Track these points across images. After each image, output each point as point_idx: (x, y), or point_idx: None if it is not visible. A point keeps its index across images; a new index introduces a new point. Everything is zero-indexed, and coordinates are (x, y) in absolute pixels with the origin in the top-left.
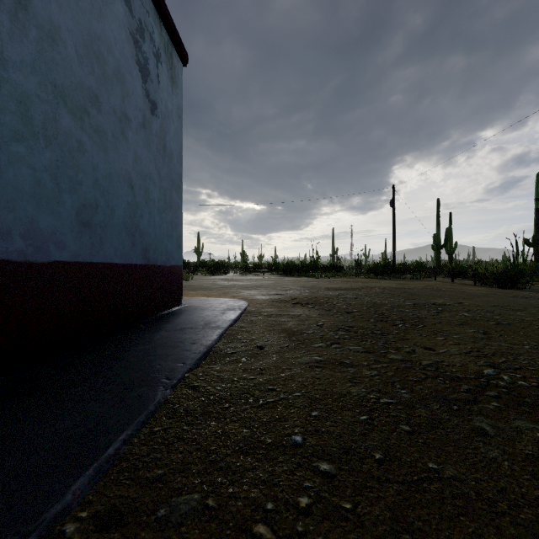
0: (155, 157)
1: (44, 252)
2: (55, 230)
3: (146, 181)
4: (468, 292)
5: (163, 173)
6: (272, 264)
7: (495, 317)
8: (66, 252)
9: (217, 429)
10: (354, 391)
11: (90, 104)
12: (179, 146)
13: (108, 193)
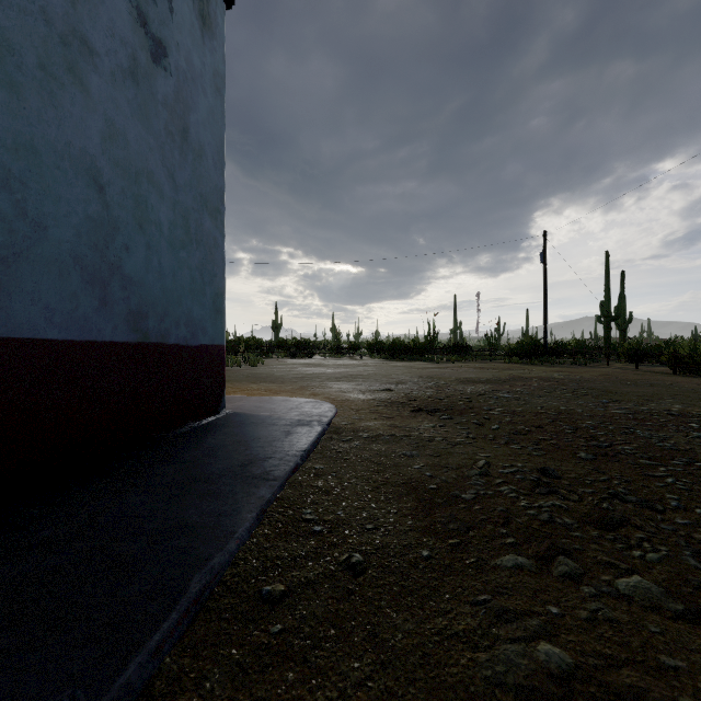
0: (162, 145)
1: None
2: None
3: (138, 184)
4: (683, 387)
5: (182, 178)
6: (373, 344)
7: None
8: None
9: None
10: None
11: None
12: (218, 140)
13: (23, 185)
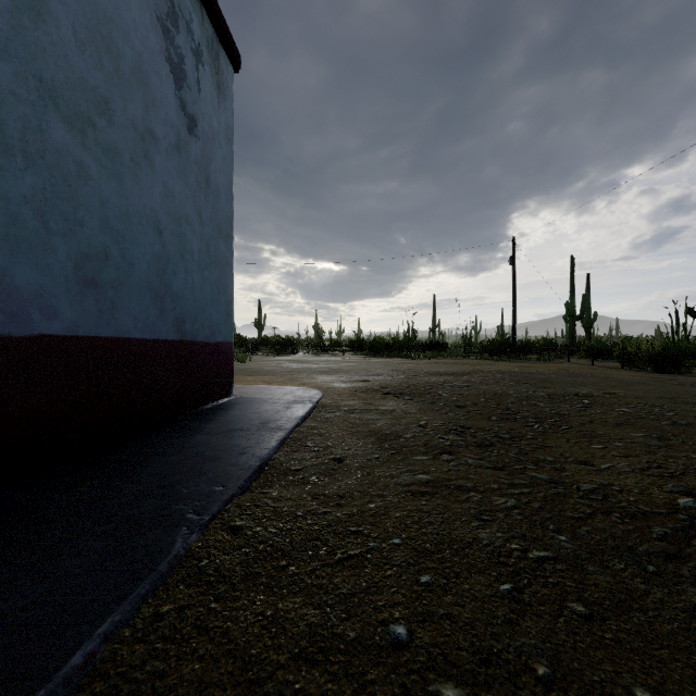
0: (194, 193)
1: (22, 321)
2: (40, 289)
3: (180, 225)
4: (617, 378)
5: (206, 215)
6: (355, 341)
7: (667, 413)
8: (59, 321)
9: (265, 611)
10: (485, 536)
11: (96, 111)
12: (229, 179)
13: (124, 239)
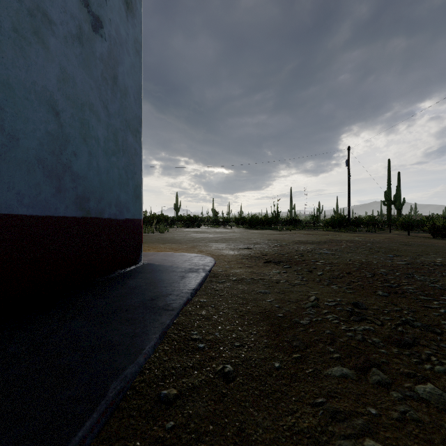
0: (99, 86)
1: None
2: None
3: (83, 111)
4: (440, 246)
5: (113, 108)
6: (239, 218)
7: None
8: None
9: None
10: None
11: None
12: (137, 84)
13: (1, 110)
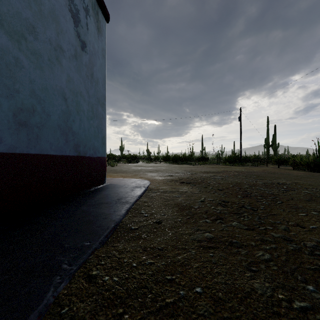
0: (84, 81)
1: None
2: None
3: (77, 96)
4: (293, 174)
5: (91, 92)
6: (165, 157)
7: None
8: (3, 145)
9: None
10: (258, 286)
11: (27, 31)
12: (103, 76)
13: (44, 102)
